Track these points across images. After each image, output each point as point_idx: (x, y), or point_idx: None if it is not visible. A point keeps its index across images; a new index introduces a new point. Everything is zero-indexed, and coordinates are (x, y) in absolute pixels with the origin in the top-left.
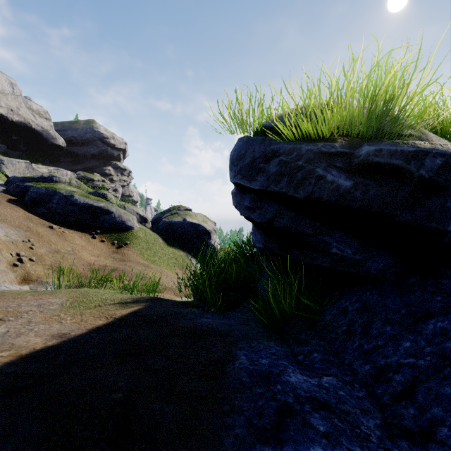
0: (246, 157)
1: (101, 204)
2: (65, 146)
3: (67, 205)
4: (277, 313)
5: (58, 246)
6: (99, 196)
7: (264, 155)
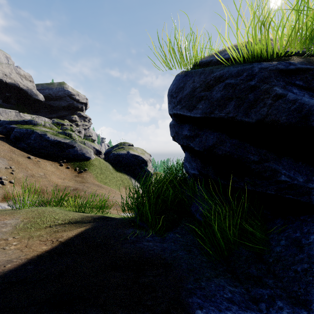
0: (186, 88)
1: (66, 140)
2: (43, 101)
3: (41, 141)
4: (222, 242)
5: (33, 172)
6: (65, 135)
7: (205, 83)
